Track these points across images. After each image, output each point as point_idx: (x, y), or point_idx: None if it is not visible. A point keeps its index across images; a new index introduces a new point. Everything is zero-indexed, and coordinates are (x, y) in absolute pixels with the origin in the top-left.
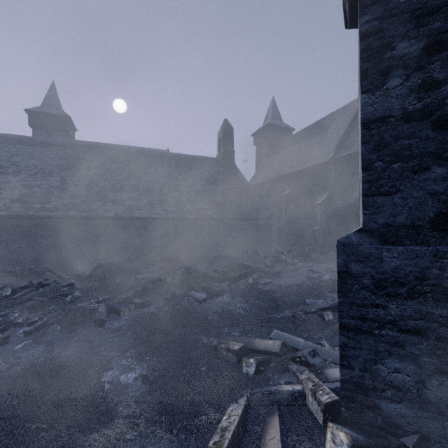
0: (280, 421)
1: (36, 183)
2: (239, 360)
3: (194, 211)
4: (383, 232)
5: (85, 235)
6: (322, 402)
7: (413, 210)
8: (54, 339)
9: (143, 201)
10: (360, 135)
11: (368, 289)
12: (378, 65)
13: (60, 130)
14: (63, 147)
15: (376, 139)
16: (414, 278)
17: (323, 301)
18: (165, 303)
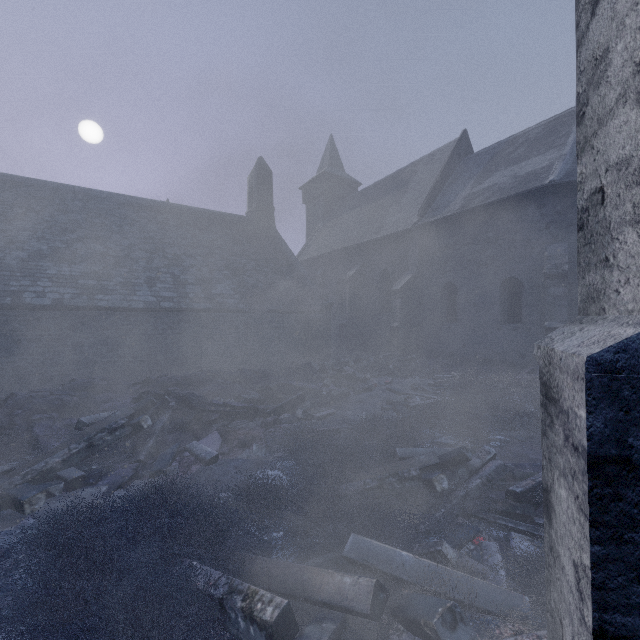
0: None
1: None
2: None
3: (207, 298)
4: None
5: None
6: None
7: None
8: None
9: (114, 279)
10: None
11: None
12: None
13: None
14: None
15: None
16: None
17: (425, 449)
18: (134, 472)
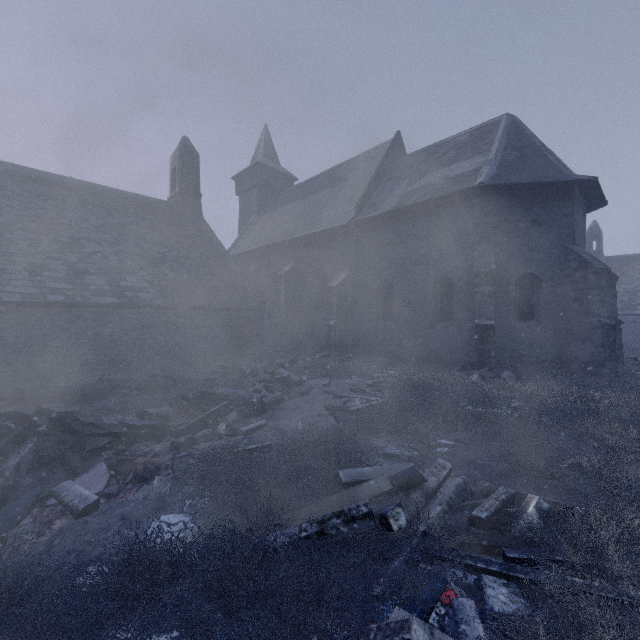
0: None
1: None
2: None
3: (113, 291)
4: None
5: None
6: None
7: None
8: None
9: None
10: None
11: None
12: None
13: None
14: None
15: None
16: None
17: (372, 468)
18: None
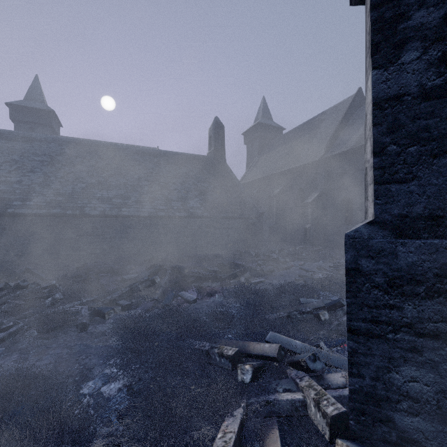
0: (280, 435)
1: (16, 179)
2: (233, 366)
3: (184, 209)
4: (398, 224)
5: (69, 234)
6: (328, 414)
7: (432, 199)
8: (29, 346)
9: (131, 198)
10: (371, 116)
11: (381, 288)
12: (391, 37)
13: (44, 125)
14: (46, 142)
15: (389, 120)
16: (434, 275)
17: (318, 300)
18: (154, 304)
